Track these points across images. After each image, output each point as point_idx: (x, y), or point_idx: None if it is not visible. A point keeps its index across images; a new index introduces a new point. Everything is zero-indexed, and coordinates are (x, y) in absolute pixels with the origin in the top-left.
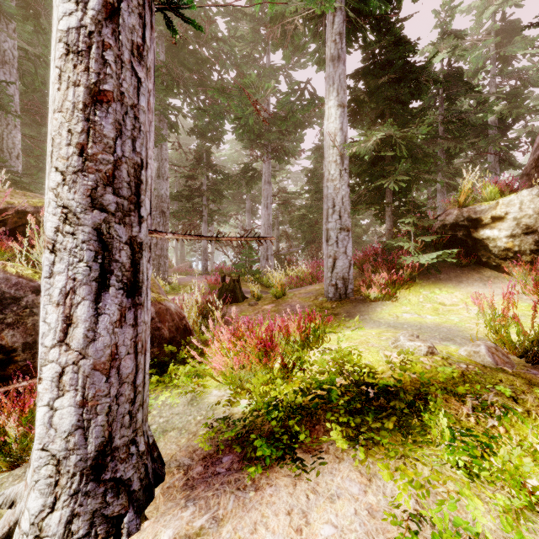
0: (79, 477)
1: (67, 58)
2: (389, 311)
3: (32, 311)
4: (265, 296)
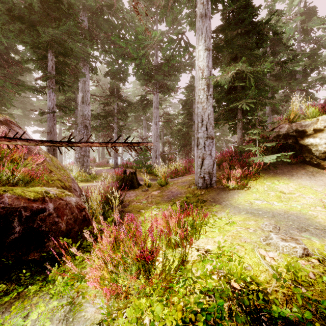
0: None
1: None
2: (244, 198)
3: None
4: (154, 184)
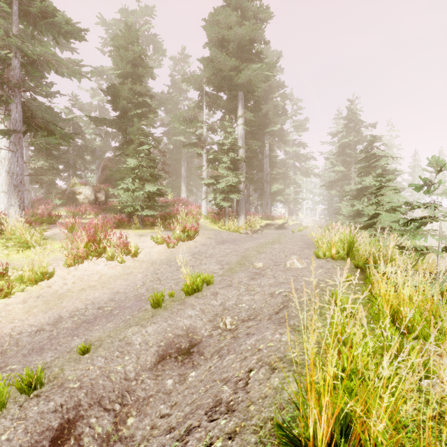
0: None
1: (8, 173)
2: None
3: None
4: None
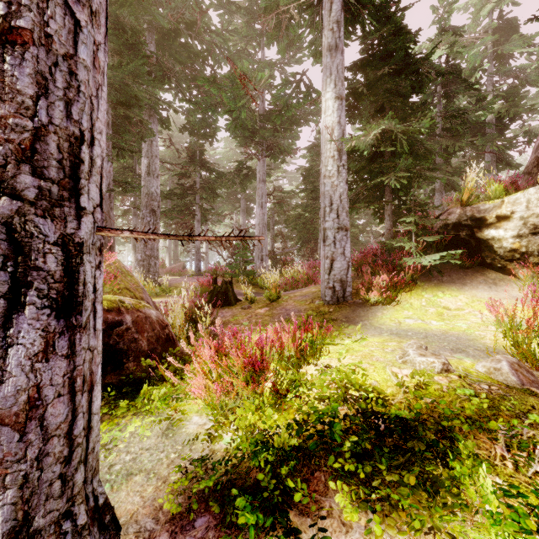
0: None
1: None
2: (390, 316)
3: None
4: (259, 299)
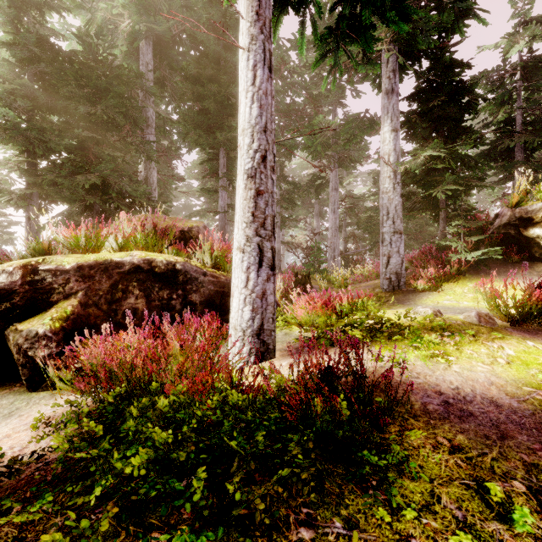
0: (253, 337)
1: (248, 180)
2: (433, 299)
3: (203, 285)
4: (331, 289)
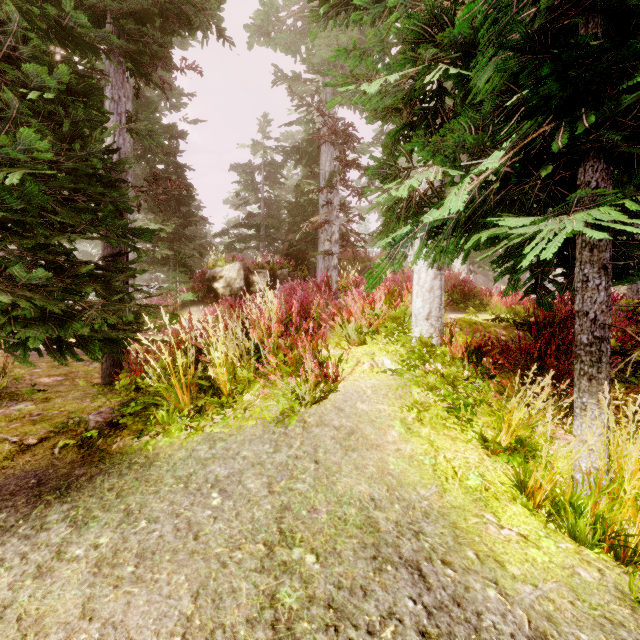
0: None
1: None
2: None
3: None
4: None
